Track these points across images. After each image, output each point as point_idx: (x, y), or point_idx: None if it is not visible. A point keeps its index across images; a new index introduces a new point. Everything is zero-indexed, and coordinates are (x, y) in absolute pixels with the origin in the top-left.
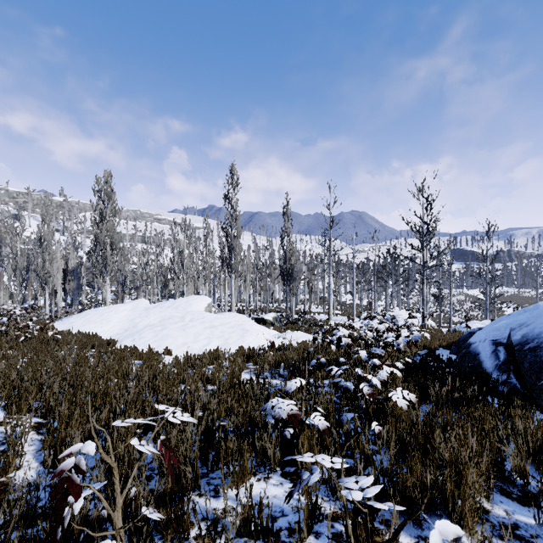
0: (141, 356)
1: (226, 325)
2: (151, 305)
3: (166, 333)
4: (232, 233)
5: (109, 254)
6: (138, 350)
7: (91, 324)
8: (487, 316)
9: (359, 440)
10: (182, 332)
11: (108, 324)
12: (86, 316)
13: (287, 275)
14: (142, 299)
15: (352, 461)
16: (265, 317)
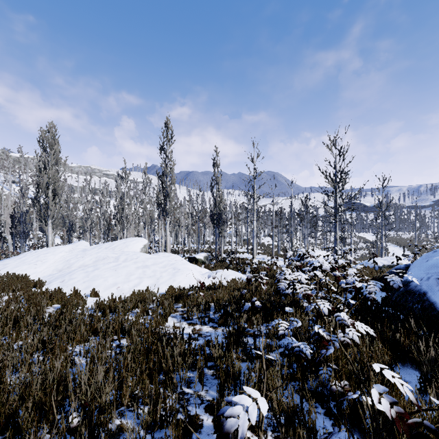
0: (62, 300)
1: (159, 264)
2: (90, 247)
3: (97, 273)
4: (167, 181)
5: (51, 200)
6: (60, 293)
7: (24, 265)
8: (382, 253)
9: None
10: (114, 272)
11: (42, 265)
12: (21, 258)
13: (216, 219)
14: (83, 241)
15: None
16: (197, 257)
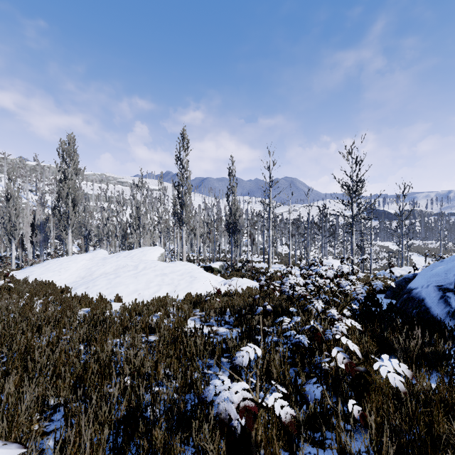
0: (90, 304)
1: (177, 273)
2: (109, 255)
3: (119, 280)
4: (183, 191)
5: (71, 209)
6: (88, 298)
7: (49, 273)
8: (403, 263)
9: (326, 418)
10: (134, 279)
11: (66, 273)
12: (46, 266)
13: (232, 228)
14: (101, 250)
15: (322, 452)
16: (213, 265)
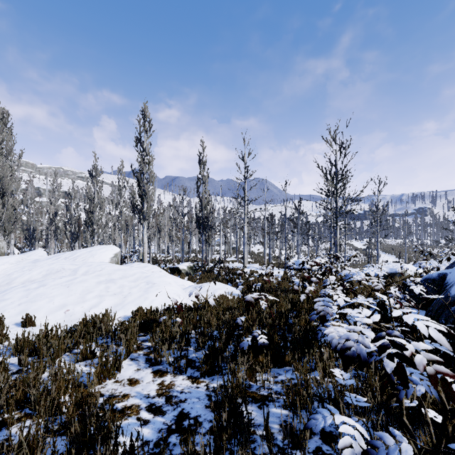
0: None
1: (129, 278)
2: (46, 257)
3: (42, 291)
4: (145, 179)
5: None
6: None
7: None
8: (378, 260)
9: None
10: (65, 289)
11: None
12: None
13: (203, 223)
14: (38, 250)
15: None
16: (180, 267)
